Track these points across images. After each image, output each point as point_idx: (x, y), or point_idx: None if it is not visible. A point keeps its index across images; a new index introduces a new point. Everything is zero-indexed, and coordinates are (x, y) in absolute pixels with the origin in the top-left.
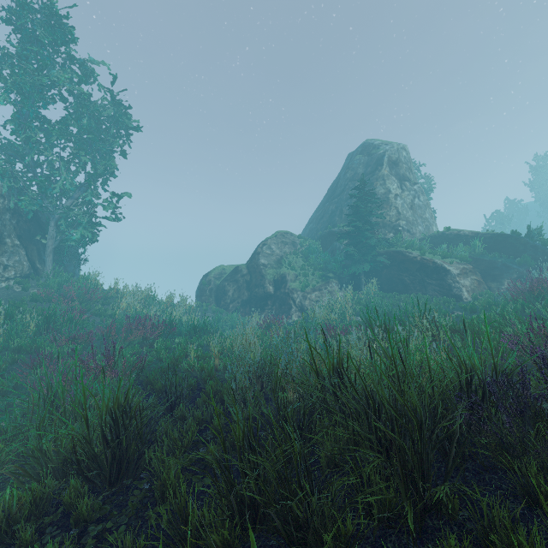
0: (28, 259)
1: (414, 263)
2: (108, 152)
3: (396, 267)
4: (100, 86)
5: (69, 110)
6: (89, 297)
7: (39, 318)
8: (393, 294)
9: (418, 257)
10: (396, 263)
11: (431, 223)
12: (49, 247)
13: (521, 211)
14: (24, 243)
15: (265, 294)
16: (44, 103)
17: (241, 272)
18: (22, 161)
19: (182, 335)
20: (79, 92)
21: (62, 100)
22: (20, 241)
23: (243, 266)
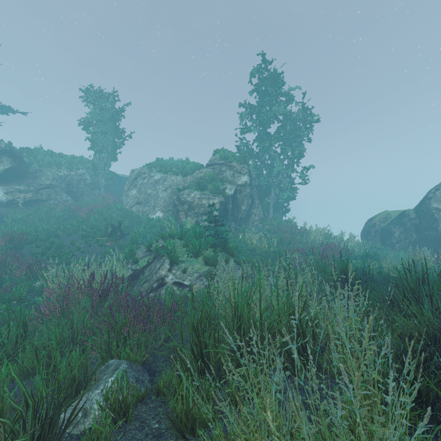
0: (262, 211)
1: None
2: (299, 142)
3: None
4: (296, 103)
5: (282, 125)
6: (293, 231)
7: (277, 240)
8: None
9: None
10: None
11: None
12: (271, 204)
13: None
14: (260, 202)
15: (437, 236)
16: (269, 125)
17: (408, 216)
18: (259, 159)
19: (356, 259)
20: (285, 112)
21: (276, 120)
22: (259, 201)
23: (410, 211)
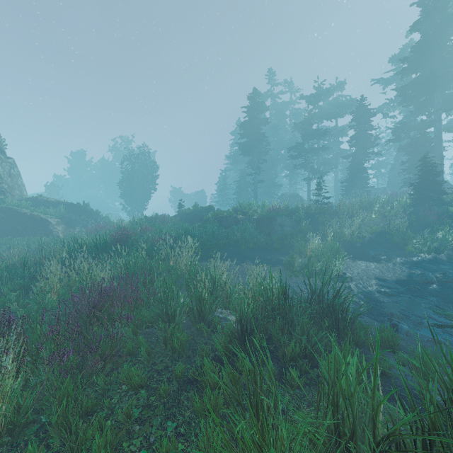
0: None
1: (26, 217)
2: None
3: (9, 219)
4: None
5: None
6: None
7: None
8: (9, 238)
9: (28, 213)
10: (9, 216)
11: (24, 189)
12: None
13: (64, 184)
14: None
15: None
16: None
17: None
18: None
19: None
20: None
21: None
22: None
23: None
